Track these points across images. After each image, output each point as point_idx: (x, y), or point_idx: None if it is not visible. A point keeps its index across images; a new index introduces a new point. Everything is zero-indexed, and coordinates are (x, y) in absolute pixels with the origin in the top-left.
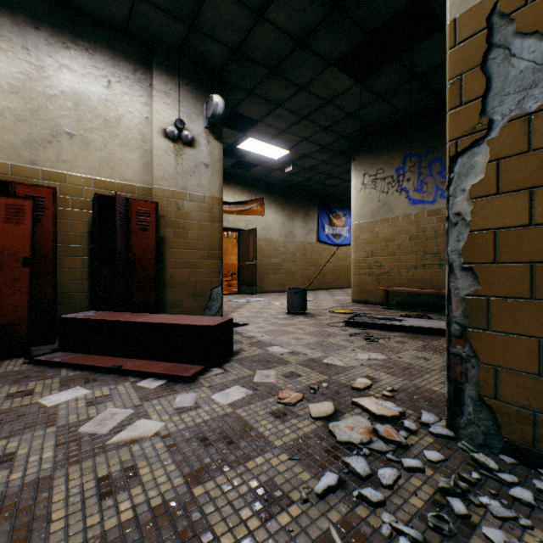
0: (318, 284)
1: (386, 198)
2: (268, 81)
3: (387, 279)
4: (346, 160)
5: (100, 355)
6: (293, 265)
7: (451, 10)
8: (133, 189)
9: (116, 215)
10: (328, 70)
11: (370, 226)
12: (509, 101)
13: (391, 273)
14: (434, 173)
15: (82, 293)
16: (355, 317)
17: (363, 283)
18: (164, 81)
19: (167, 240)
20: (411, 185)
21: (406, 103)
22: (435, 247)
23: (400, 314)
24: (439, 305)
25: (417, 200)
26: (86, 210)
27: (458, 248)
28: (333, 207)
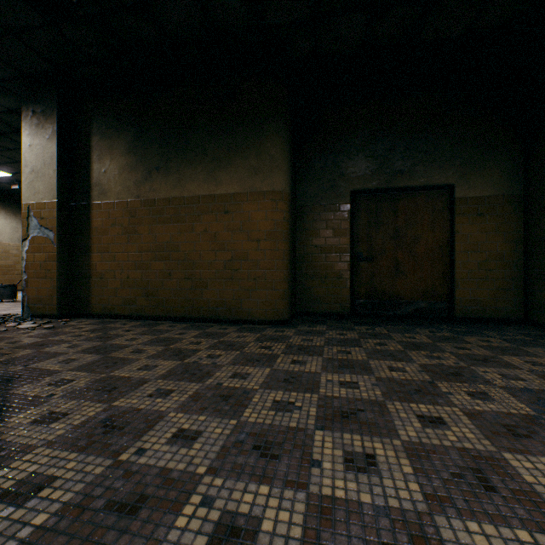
0: None
1: None
2: None
3: None
4: None
5: None
6: None
7: (23, 200)
8: None
9: None
10: None
11: None
12: (32, 231)
13: None
14: None
15: None
16: None
17: None
18: None
19: None
20: None
21: None
22: None
23: None
24: None
25: None
26: None
27: (24, 266)
28: None
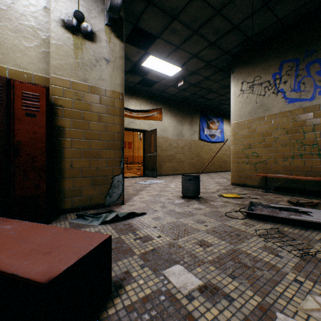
0: (200, 169)
1: (263, 100)
2: None
3: (264, 167)
4: (224, 76)
5: None
6: (182, 156)
7: None
8: (29, 77)
9: None
10: None
11: (247, 123)
12: None
13: (268, 162)
14: (313, 73)
15: None
16: (252, 206)
17: (241, 170)
18: None
19: (66, 130)
20: (287, 86)
21: (288, 11)
22: (314, 139)
23: (284, 199)
24: (318, 191)
25: (294, 99)
26: None
27: None
28: (209, 116)
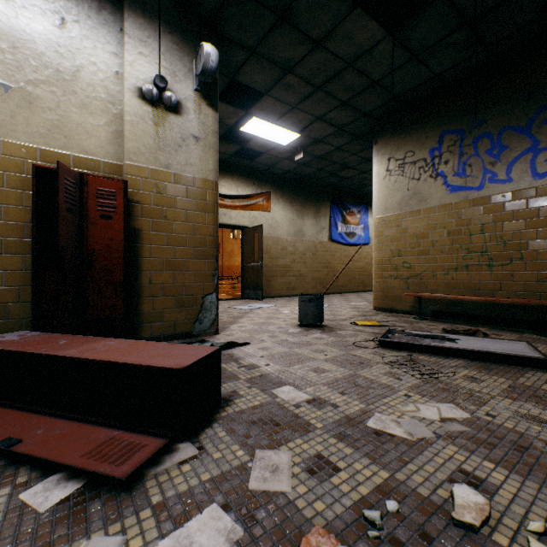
0: (330, 288)
1: (417, 186)
2: (275, 34)
3: (418, 283)
4: (365, 146)
5: (8, 409)
6: (302, 266)
7: None
8: (97, 165)
9: (59, 194)
10: (353, 15)
11: (396, 219)
12: None
13: (423, 276)
14: (482, 152)
15: (23, 303)
16: (389, 334)
17: (388, 288)
18: (139, 24)
19: (144, 233)
20: (449, 168)
21: (447, 66)
22: (483, 243)
23: (440, 327)
24: (487, 316)
25: (457, 187)
26: (29, 191)
27: None
28: (346, 203)
